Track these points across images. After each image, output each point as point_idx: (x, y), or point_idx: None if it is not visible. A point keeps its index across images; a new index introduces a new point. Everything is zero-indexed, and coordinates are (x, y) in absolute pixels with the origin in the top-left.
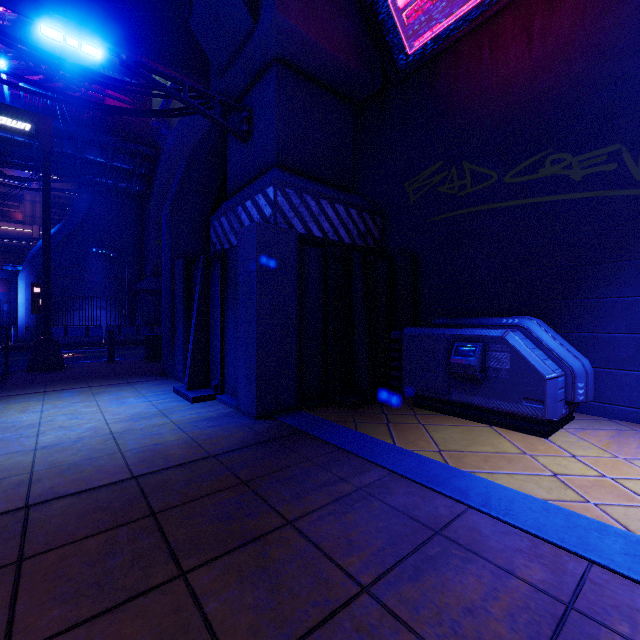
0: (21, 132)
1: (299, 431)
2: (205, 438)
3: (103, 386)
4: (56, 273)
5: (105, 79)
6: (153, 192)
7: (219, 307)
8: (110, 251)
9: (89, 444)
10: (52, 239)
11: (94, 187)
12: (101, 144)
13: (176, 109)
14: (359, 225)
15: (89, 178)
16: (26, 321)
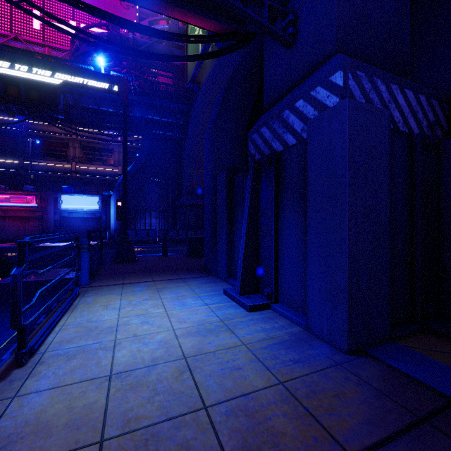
0: (110, 91)
1: (449, 400)
2: (305, 391)
3: (163, 281)
4: (130, 195)
5: (163, 34)
6: (187, 136)
7: (273, 212)
8: (161, 179)
9: (164, 377)
10: (128, 173)
11: (152, 137)
12: (156, 107)
13: (213, 52)
14: (428, 114)
15: (149, 131)
16: (115, 226)
